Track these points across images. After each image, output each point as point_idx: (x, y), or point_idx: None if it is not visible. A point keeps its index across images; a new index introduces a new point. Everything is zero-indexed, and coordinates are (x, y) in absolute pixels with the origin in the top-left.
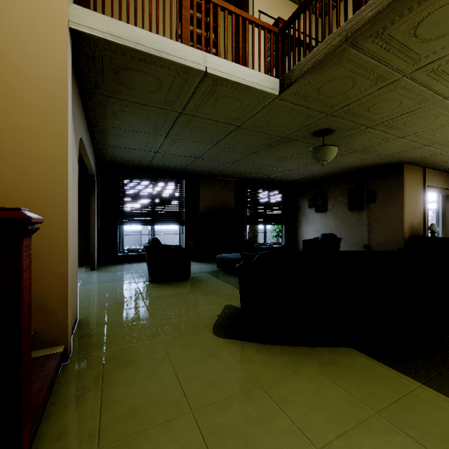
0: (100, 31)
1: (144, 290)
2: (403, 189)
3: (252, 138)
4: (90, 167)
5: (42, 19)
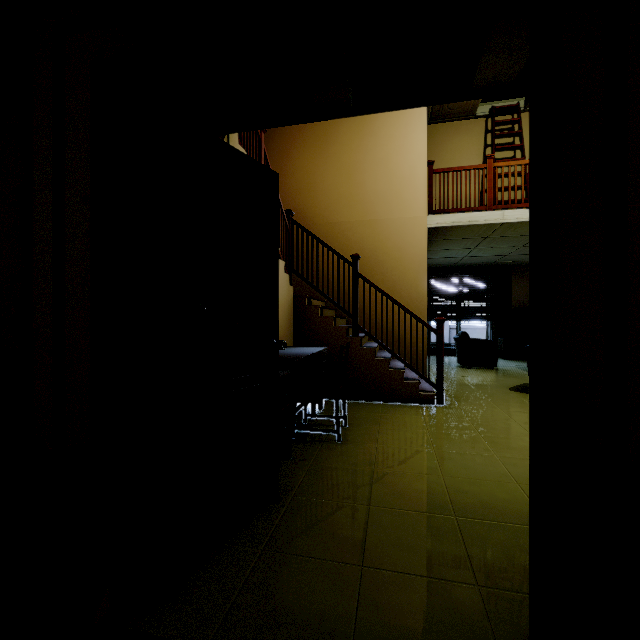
0: (441, 223)
1: (456, 370)
2: None
3: None
4: None
5: (417, 229)
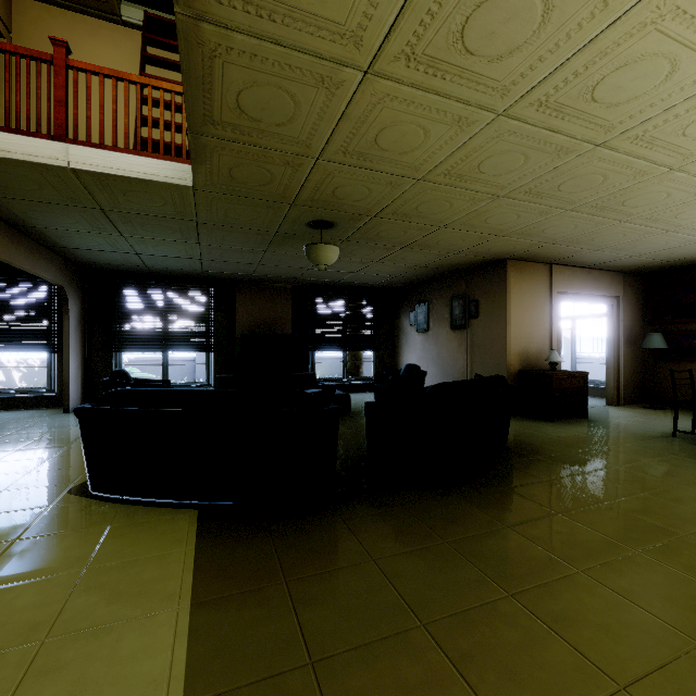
0: None
1: None
2: (506, 298)
3: (237, 234)
4: (44, 277)
5: None
